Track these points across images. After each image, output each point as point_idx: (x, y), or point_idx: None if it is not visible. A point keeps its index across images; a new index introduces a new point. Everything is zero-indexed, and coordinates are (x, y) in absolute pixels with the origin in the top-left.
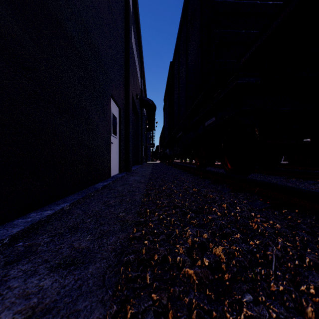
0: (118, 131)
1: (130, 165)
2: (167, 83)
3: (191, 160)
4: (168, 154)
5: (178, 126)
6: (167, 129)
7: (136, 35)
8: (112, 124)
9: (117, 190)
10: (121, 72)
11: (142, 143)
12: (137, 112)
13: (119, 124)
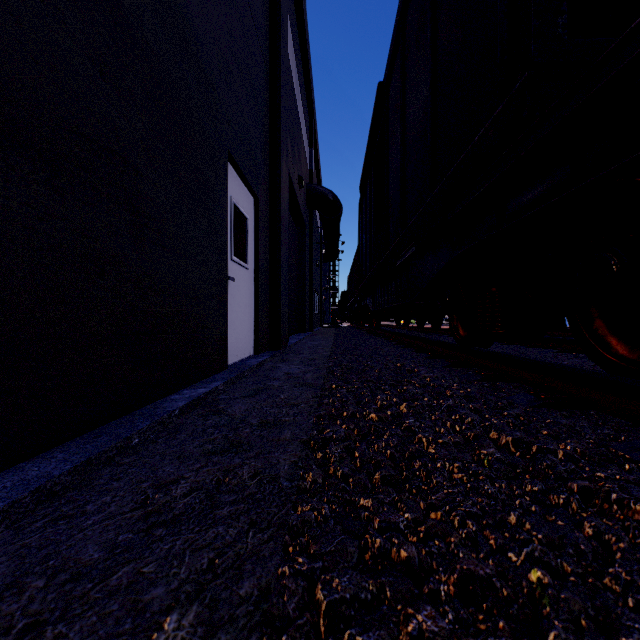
0: (252, 253)
1: (282, 335)
2: (370, 142)
3: (422, 323)
4: (369, 308)
5: (402, 235)
6: (368, 252)
7: (299, 46)
8: (234, 234)
9: (229, 415)
10: (259, 109)
11: (312, 285)
12: (301, 218)
13: (255, 235)
